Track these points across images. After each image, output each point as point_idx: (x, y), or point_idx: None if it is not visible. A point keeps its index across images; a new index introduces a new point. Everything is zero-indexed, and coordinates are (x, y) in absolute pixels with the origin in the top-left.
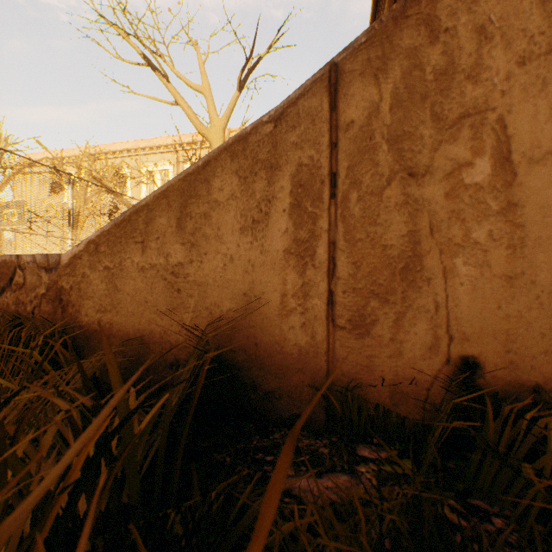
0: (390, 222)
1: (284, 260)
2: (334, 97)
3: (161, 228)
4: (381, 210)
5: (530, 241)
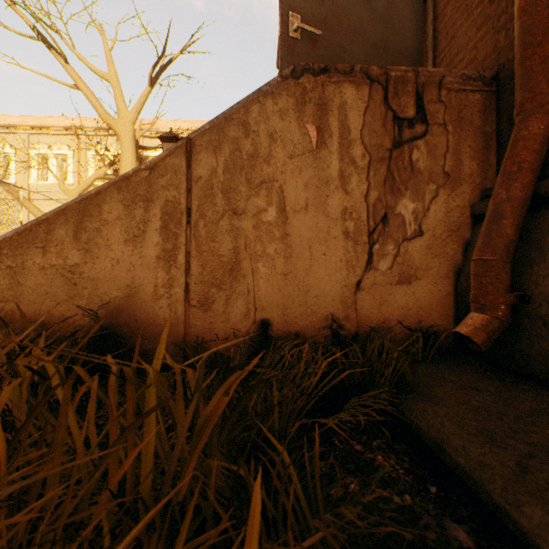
0: (223, 241)
1: (156, 262)
2: (189, 160)
3: (60, 238)
4: (218, 233)
5: (295, 255)
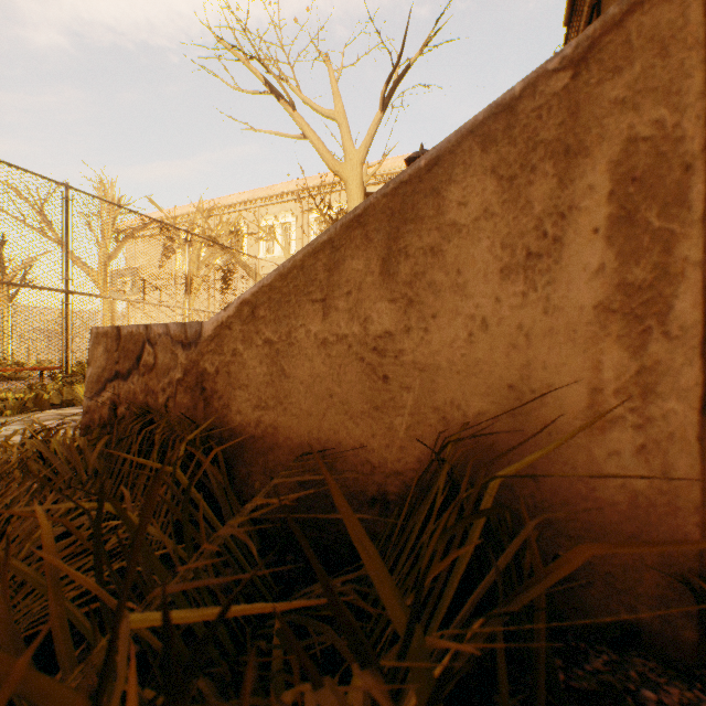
0: None
1: (595, 323)
2: None
3: (354, 277)
4: None
5: None
